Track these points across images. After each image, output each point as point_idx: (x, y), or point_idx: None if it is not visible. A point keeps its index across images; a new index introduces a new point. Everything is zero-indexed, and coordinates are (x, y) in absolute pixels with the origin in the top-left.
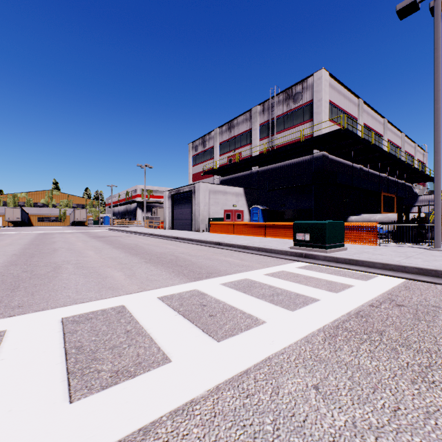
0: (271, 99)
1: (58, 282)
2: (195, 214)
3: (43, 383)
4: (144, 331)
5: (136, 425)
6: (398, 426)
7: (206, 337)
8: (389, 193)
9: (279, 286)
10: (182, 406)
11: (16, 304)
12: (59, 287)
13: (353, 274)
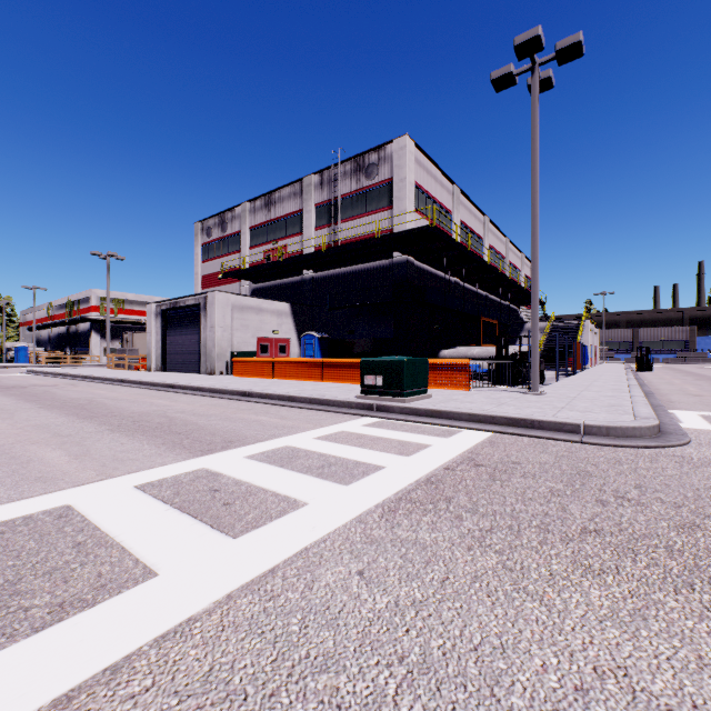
0: (334, 168)
1: None
2: (207, 345)
3: None
4: (110, 540)
5: (99, 666)
6: (443, 596)
7: (217, 534)
8: (490, 319)
9: (333, 454)
10: (175, 628)
11: None
12: None
13: (434, 430)
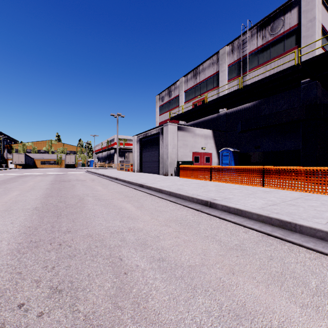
0: (242, 36)
1: None
2: (163, 157)
3: None
4: None
5: None
6: None
7: None
8: None
9: None
10: None
11: None
12: None
13: None
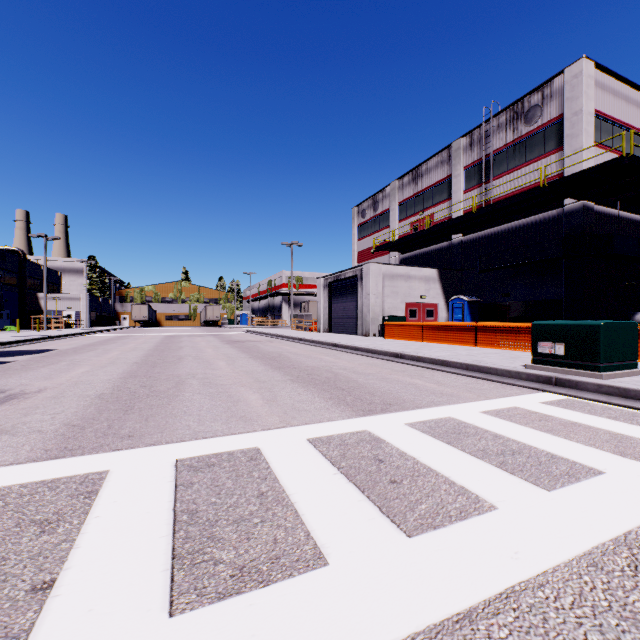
0: (485, 125)
1: (178, 404)
2: (362, 310)
3: (138, 569)
4: (286, 498)
5: None
6: None
7: (387, 523)
8: None
9: (513, 437)
10: None
11: (127, 433)
12: (179, 412)
13: None
